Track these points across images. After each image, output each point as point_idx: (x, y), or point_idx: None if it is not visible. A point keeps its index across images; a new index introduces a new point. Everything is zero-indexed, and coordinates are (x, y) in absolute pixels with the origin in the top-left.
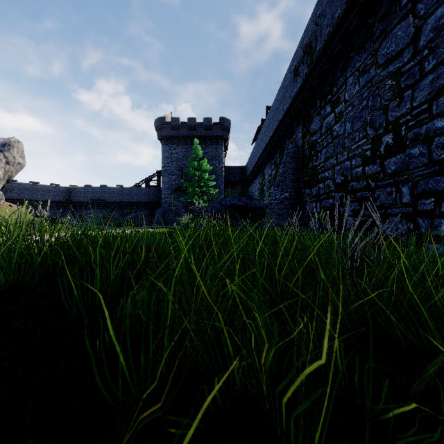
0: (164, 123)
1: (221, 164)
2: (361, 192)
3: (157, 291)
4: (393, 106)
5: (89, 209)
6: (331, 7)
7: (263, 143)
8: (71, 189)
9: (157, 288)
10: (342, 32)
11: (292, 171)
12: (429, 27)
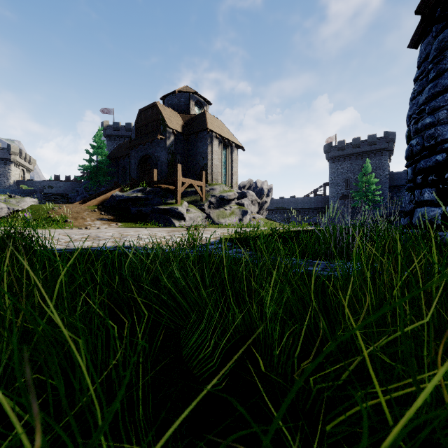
0: (331, 147)
1: (385, 172)
2: None
3: None
4: None
5: (274, 214)
6: None
7: None
8: None
9: None
10: None
11: None
12: None
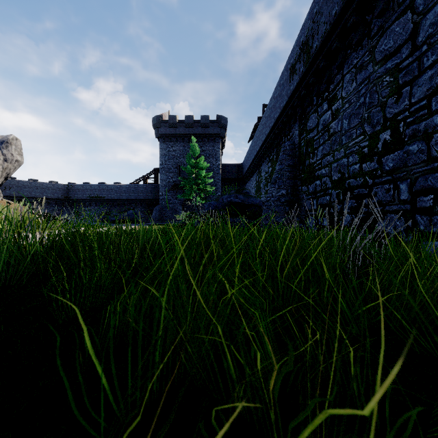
0: (161, 121)
1: (218, 162)
2: (358, 189)
3: (148, 296)
4: (391, 103)
5: (87, 206)
6: (328, 5)
7: (260, 141)
8: (70, 187)
9: (149, 292)
10: (339, 29)
11: (289, 168)
12: (428, 22)
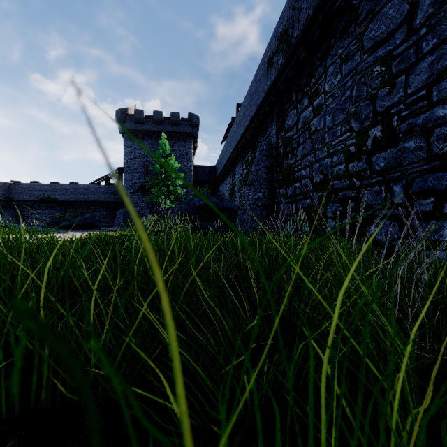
0: (126, 115)
1: (190, 163)
2: (343, 192)
3: None
4: (383, 95)
5: (35, 208)
6: None
7: (234, 141)
8: (13, 185)
9: None
10: (323, 14)
11: (265, 169)
12: (427, 1)
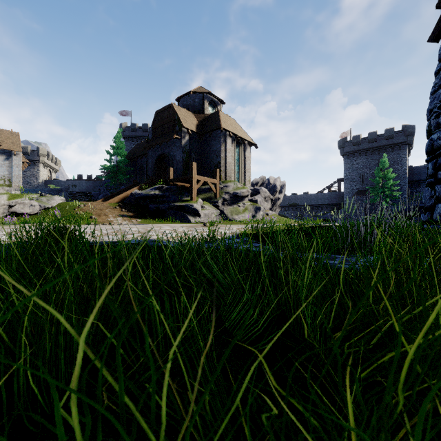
0: (345, 142)
1: (404, 167)
2: None
3: None
4: None
5: (286, 210)
6: None
7: None
8: None
9: None
10: None
11: None
12: None
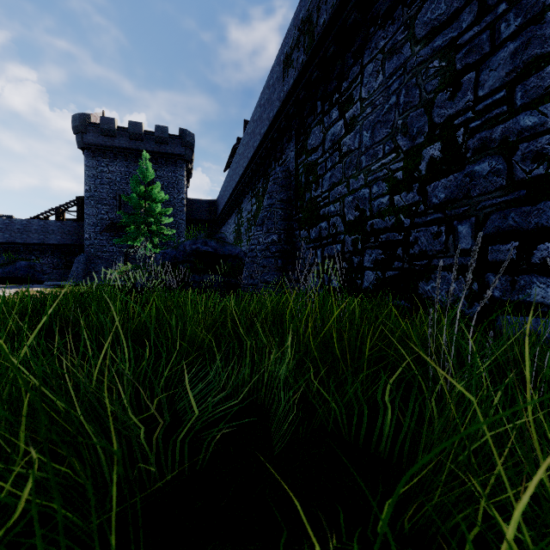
0: (88, 124)
1: (182, 195)
2: (387, 233)
3: None
4: (443, 100)
5: None
6: None
7: (241, 168)
8: None
9: None
10: None
11: (281, 204)
12: None
